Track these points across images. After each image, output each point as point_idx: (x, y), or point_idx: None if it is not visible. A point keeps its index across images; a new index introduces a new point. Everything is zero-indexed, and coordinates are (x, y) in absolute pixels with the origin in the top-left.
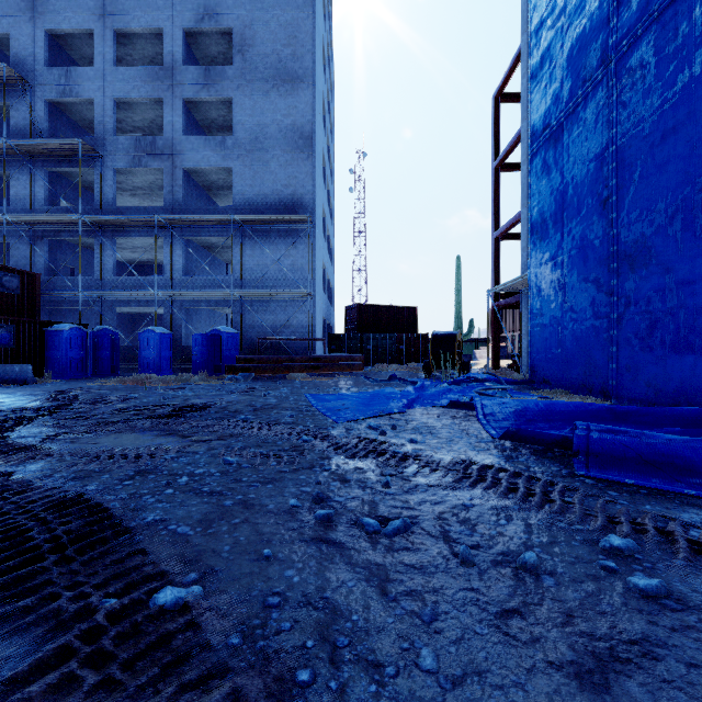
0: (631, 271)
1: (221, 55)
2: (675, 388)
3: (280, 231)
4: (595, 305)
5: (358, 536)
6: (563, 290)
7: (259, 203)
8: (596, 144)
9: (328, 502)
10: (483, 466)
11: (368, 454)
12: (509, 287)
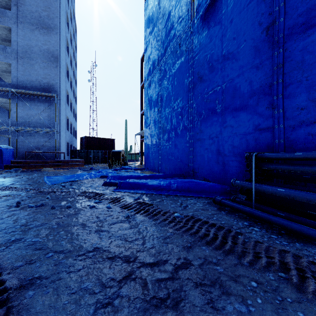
0: (163, 133)
1: (3, 1)
2: (170, 169)
3: (40, 100)
4: (157, 143)
5: (25, 208)
6: (151, 137)
7: (28, 84)
8: (157, 90)
9: (22, 204)
10: (87, 192)
11: (51, 192)
12: (142, 134)
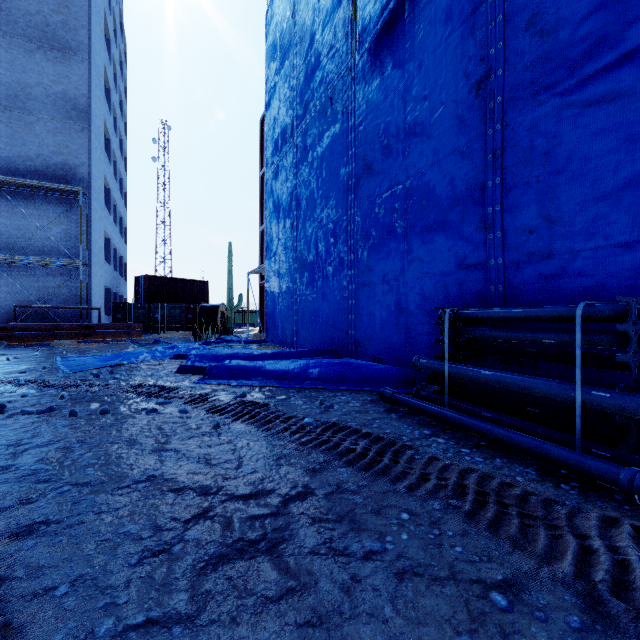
0: (301, 270)
1: None
2: (313, 340)
3: (47, 198)
4: (290, 289)
5: (16, 417)
6: (279, 278)
7: (20, 164)
8: (290, 185)
9: (9, 408)
10: (144, 385)
11: (69, 387)
12: (262, 272)
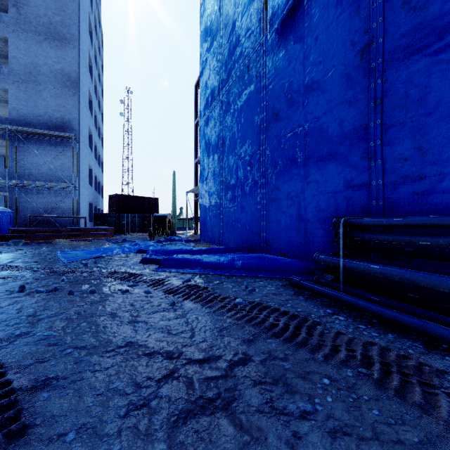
0: (225, 190)
1: None
2: (234, 240)
3: (51, 142)
4: (217, 204)
5: (32, 294)
6: (209, 195)
7: (33, 119)
8: (217, 130)
9: (27, 288)
10: (118, 272)
11: (67, 273)
12: (197, 191)
